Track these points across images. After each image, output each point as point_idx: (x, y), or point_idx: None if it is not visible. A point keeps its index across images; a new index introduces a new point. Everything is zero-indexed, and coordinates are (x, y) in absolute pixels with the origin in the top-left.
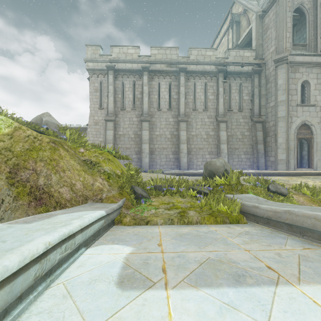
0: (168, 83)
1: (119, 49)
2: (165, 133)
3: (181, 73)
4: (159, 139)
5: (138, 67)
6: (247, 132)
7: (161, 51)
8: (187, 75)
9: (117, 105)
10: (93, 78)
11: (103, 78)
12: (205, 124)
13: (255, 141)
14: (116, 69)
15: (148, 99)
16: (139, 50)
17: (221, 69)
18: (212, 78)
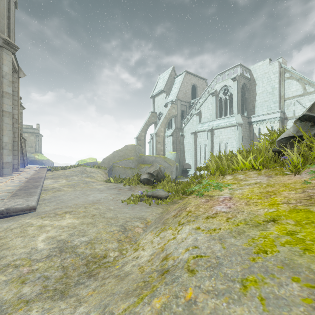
0: None
1: None
2: None
3: None
4: None
5: None
6: None
7: None
8: None
9: None
10: None
11: None
12: None
13: None
14: None
15: None
16: None
17: None
18: None
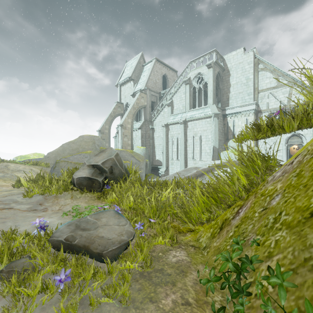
0: None
1: None
2: None
3: None
4: None
5: None
6: None
7: None
8: None
9: None
10: None
11: None
12: None
13: None
14: None
15: None
16: None
17: None
18: None
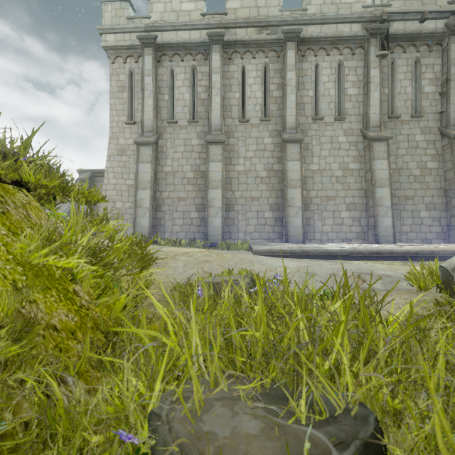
0: (261, 66)
1: (164, 5)
2: (255, 168)
3: (289, 43)
4: (243, 180)
5: (201, 37)
6: (431, 161)
7: (247, 3)
8: (302, 48)
9: (160, 115)
10: (115, 66)
11: (134, 64)
12: (339, 147)
13: (453, 180)
14: (158, 45)
15: (220, 99)
16: (203, 3)
17: (376, 27)
18: (354, 52)
